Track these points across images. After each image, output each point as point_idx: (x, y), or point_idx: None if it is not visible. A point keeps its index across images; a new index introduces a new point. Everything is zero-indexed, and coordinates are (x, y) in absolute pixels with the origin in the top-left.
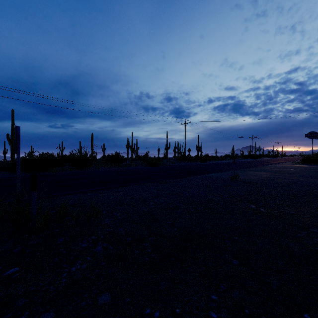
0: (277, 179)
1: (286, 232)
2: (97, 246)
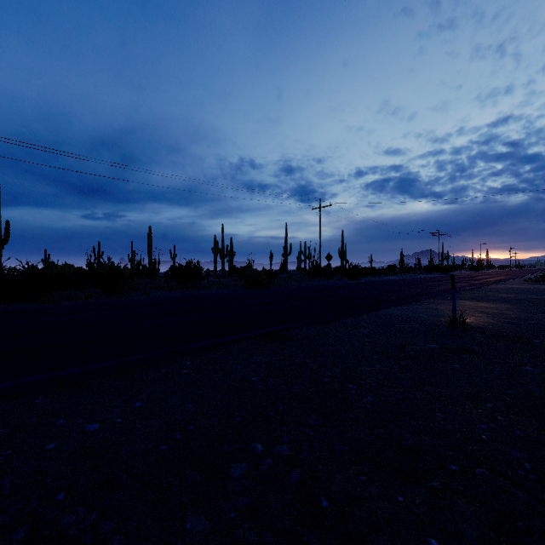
0: None
1: None
2: None
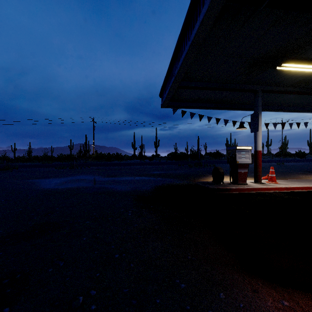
0: None
1: None
2: None
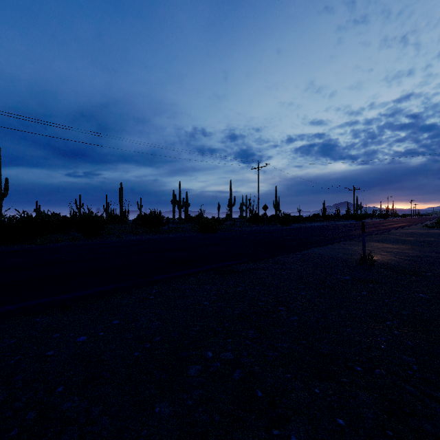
0: None
1: None
2: None
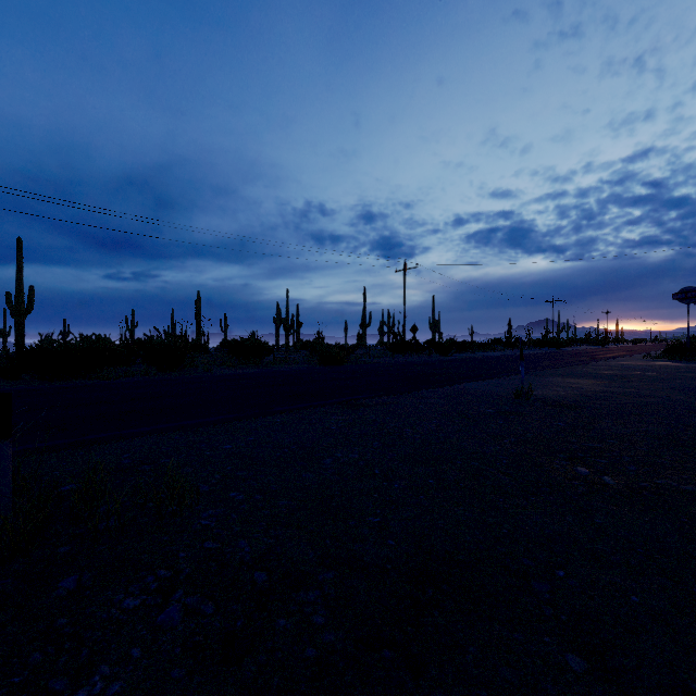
0: (620, 395)
1: (694, 551)
2: (169, 604)
